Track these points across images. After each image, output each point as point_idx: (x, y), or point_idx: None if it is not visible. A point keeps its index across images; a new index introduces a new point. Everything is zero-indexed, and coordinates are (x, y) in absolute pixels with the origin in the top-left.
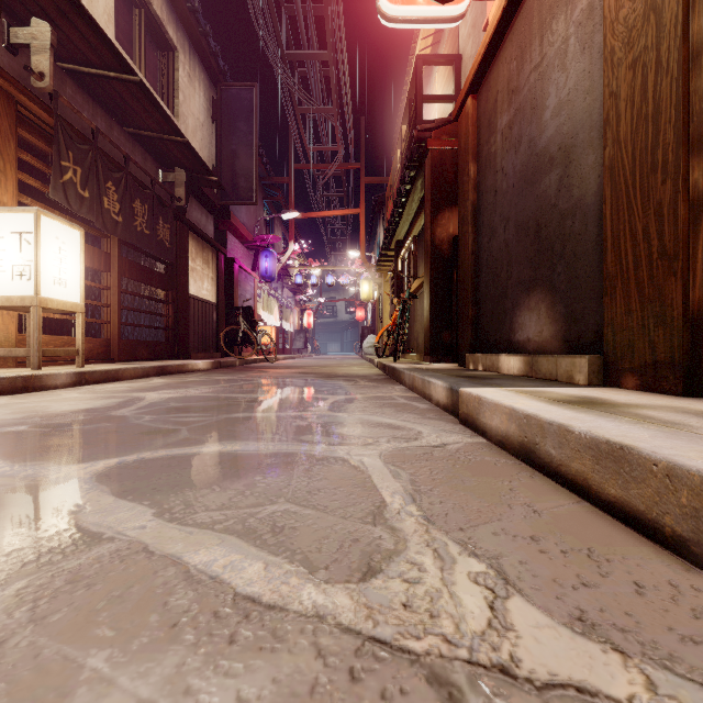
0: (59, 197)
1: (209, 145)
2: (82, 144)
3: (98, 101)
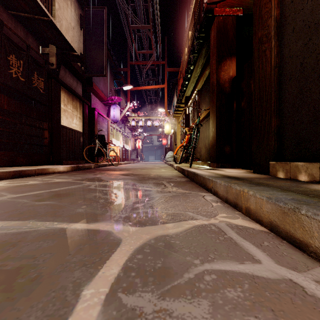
0: None
1: (78, 41)
2: None
3: None
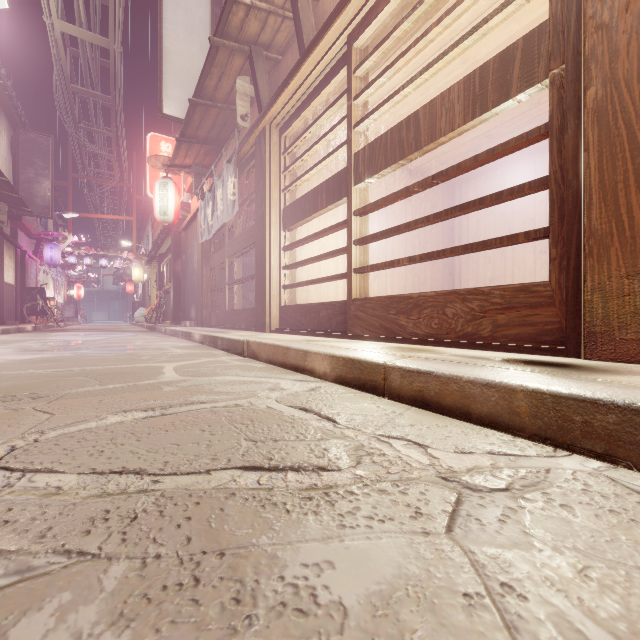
0: None
1: (9, 171)
2: None
3: None
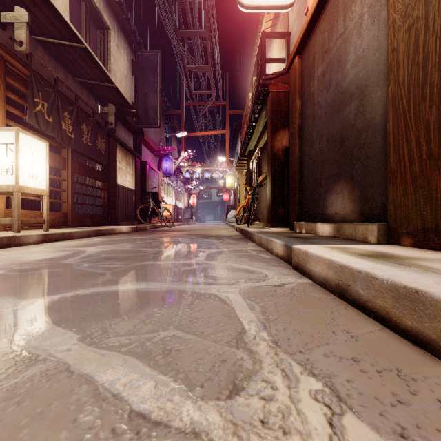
0: (33, 121)
1: (130, 90)
2: (48, 88)
3: (58, 61)
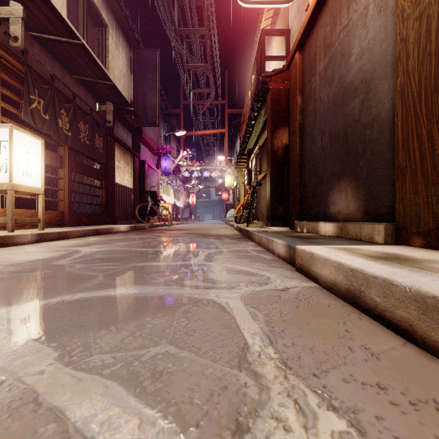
0: (28, 118)
1: (128, 88)
2: (44, 84)
3: (55, 58)
